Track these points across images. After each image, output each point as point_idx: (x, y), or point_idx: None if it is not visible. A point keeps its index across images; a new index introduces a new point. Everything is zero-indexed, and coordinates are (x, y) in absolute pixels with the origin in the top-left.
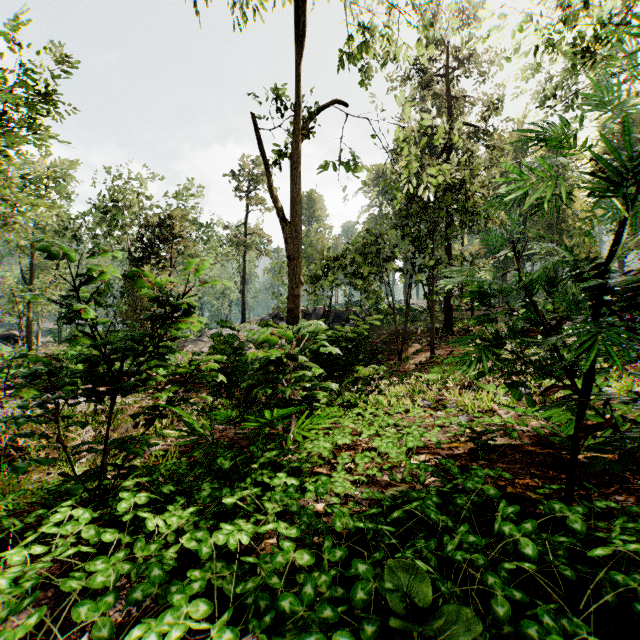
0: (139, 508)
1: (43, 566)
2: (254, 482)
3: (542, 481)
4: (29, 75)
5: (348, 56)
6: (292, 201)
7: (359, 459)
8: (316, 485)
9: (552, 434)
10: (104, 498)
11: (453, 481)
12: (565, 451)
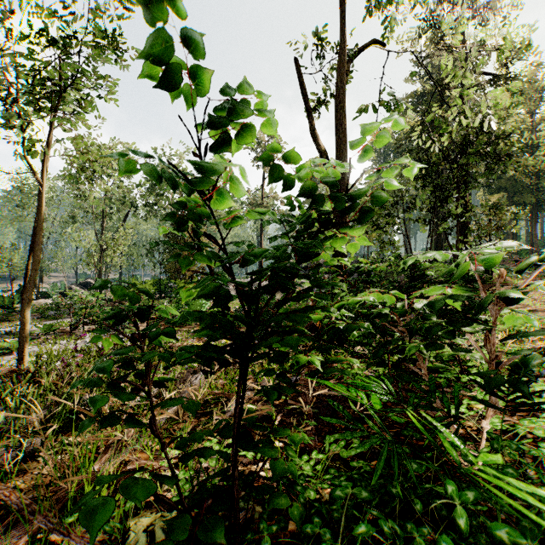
0: None
1: None
2: None
3: None
4: (101, 17)
5: (378, 5)
6: (338, 142)
7: None
8: None
9: None
10: None
11: None
12: None
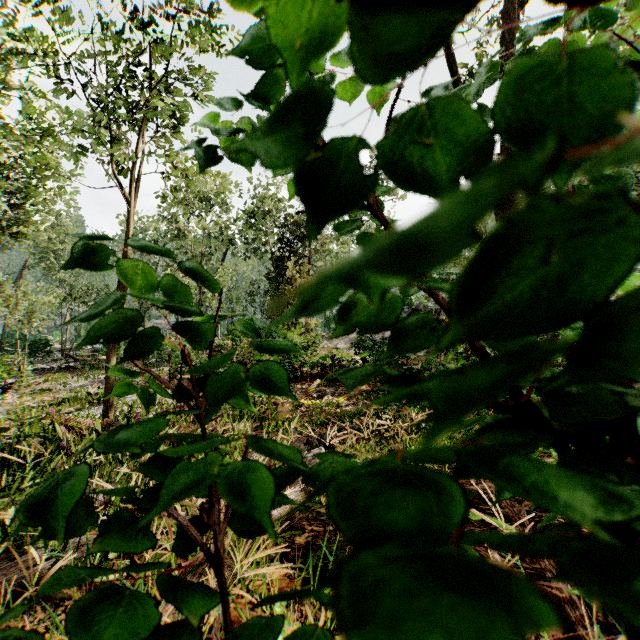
0: None
1: None
2: None
3: None
4: None
5: None
6: None
7: None
8: None
9: None
10: None
11: None
12: None
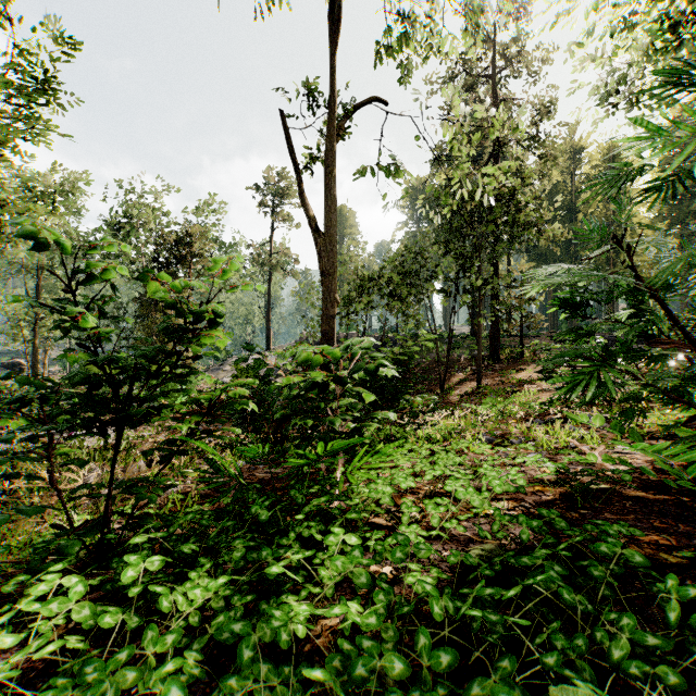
0: (151, 575)
1: (7, 675)
2: (296, 535)
3: (673, 538)
4: (27, 59)
5: (387, 51)
6: (326, 209)
7: (432, 508)
8: (384, 544)
9: (659, 476)
10: (107, 557)
11: (568, 540)
12: (685, 498)
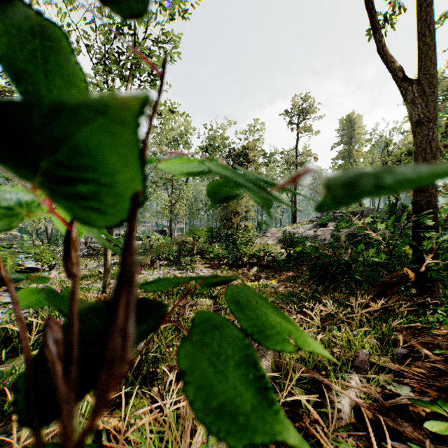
0: None
1: None
2: None
3: None
4: None
5: None
6: (422, 49)
7: None
8: None
9: None
10: None
11: None
12: None
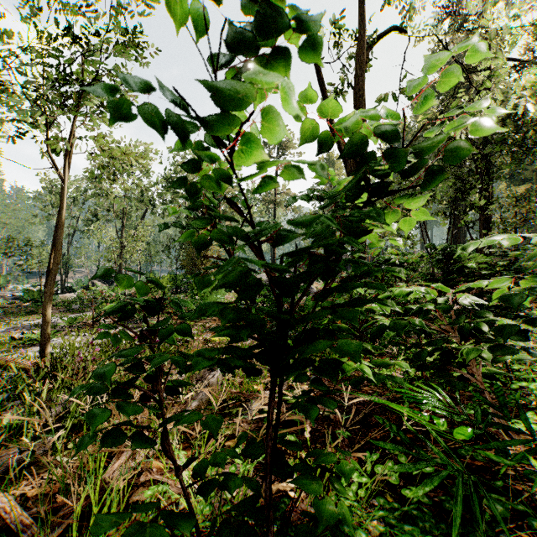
0: None
1: None
2: None
3: None
4: (118, 10)
5: None
6: None
7: None
8: None
9: None
10: None
11: None
12: None
